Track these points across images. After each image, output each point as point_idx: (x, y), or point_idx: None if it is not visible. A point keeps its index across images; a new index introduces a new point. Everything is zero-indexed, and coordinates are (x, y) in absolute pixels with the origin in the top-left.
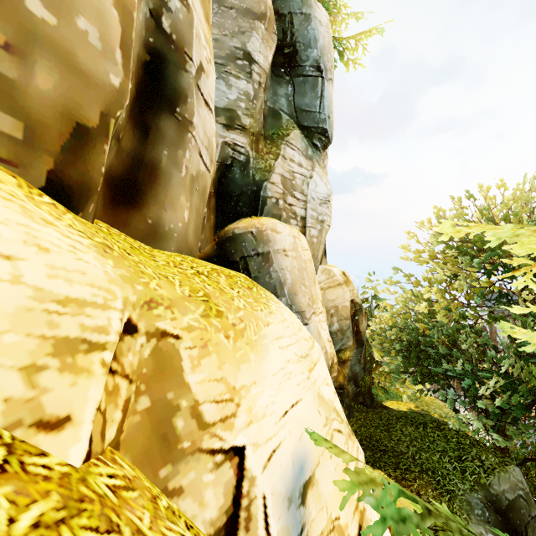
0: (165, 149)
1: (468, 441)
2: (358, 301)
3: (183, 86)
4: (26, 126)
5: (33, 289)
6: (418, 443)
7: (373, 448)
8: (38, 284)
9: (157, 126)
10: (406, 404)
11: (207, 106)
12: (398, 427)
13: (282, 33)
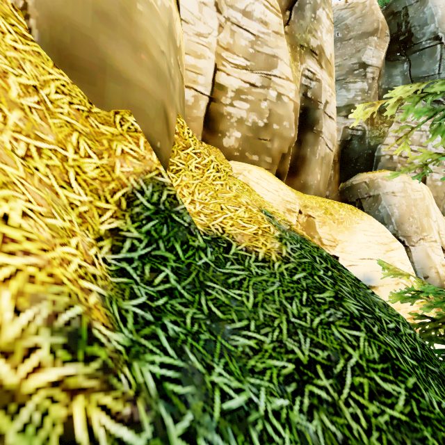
0: (308, 148)
1: None
2: None
3: (317, 116)
4: (272, 159)
5: (282, 198)
6: None
7: None
8: (282, 197)
9: (305, 139)
10: None
11: (330, 118)
12: None
13: (397, 27)
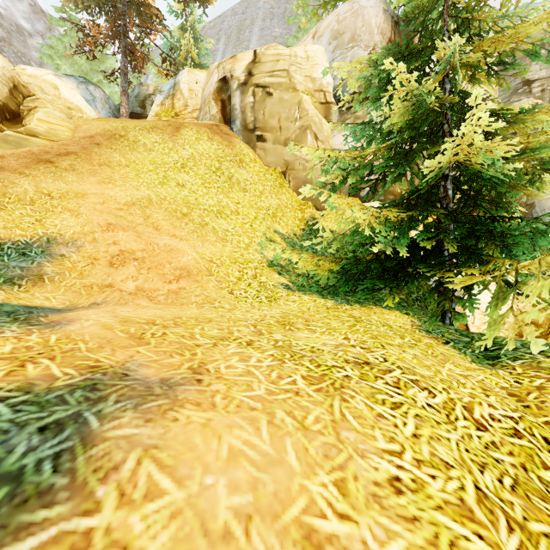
0: None
1: None
2: None
3: None
4: (394, 196)
5: None
6: None
7: None
8: None
9: None
10: None
11: None
12: None
13: None
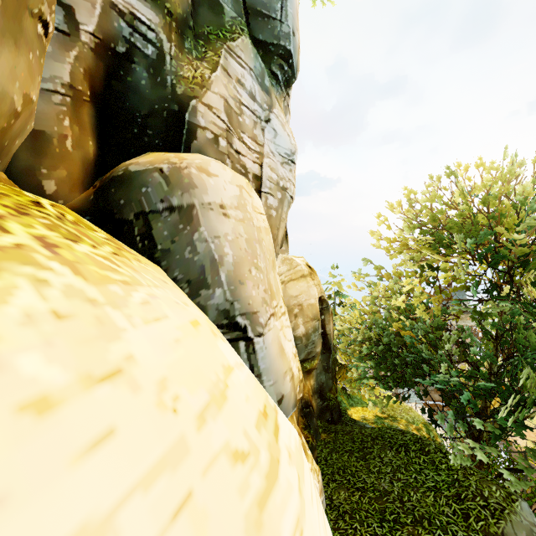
0: None
1: (460, 467)
2: (325, 298)
3: None
4: None
5: None
6: (403, 475)
7: (348, 488)
8: None
9: None
10: (372, 411)
11: None
12: (375, 453)
13: None
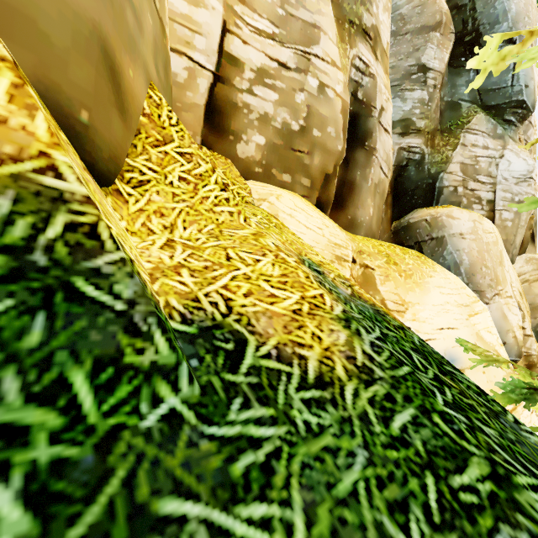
0: (358, 171)
1: None
2: None
3: (370, 127)
4: (311, 181)
5: (327, 239)
6: None
7: None
8: (328, 237)
9: (354, 158)
10: None
11: (385, 132)
12: None
13: (462, 24)
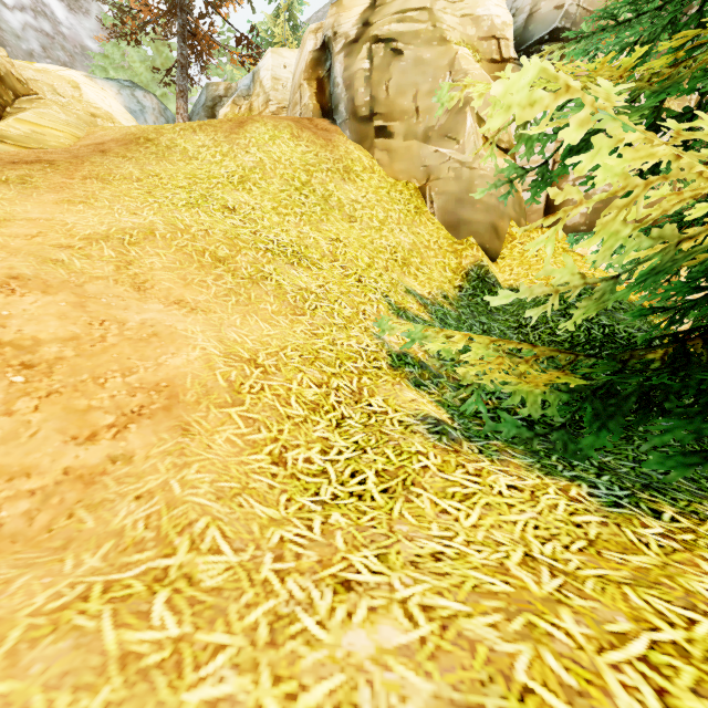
0: None
1: None
2: None
3: None
4: (635, 221)
5: None
6: None
7: None
8: None
9: None
10: None
11: None
12: None
13: None
